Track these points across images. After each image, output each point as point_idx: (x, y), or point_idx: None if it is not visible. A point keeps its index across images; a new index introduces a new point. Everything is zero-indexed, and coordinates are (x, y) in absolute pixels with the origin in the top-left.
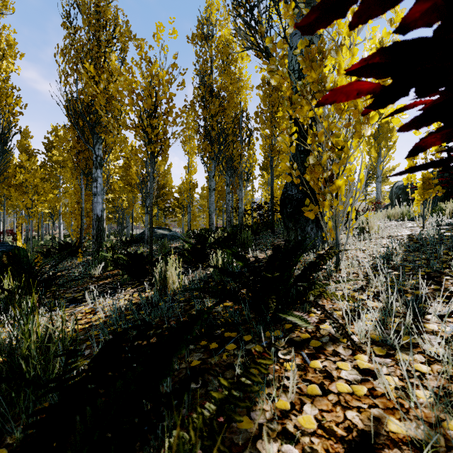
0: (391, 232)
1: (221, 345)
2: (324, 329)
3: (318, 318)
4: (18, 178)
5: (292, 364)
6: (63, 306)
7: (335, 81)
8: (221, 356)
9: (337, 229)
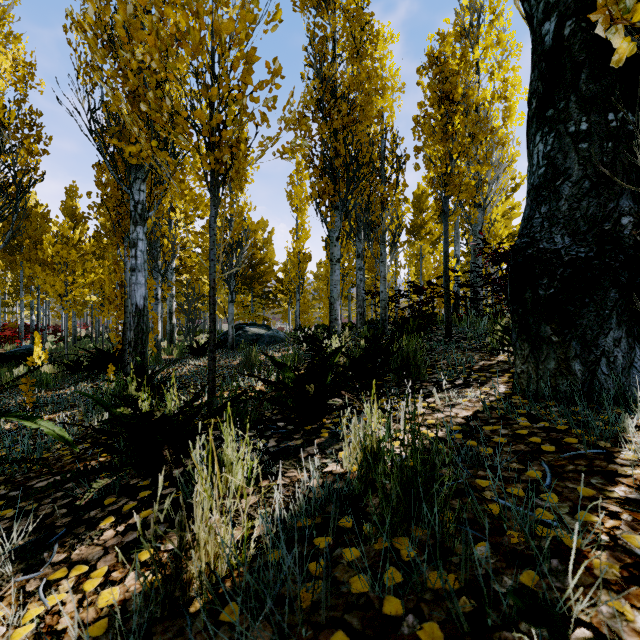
0: None
1: None
2: None
3: None
4: (46, 251)
5: None
6: None
7: None
8: None
9: None
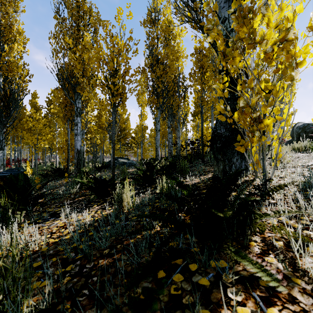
0: (302, 162)
1: (169, 274)
2: (270, 263)
3: (260, 248)
4: (28, 124)
5: (246, 310)
6: (45, 219)
7: (264, 34)
8: (169, 289)
9: (264, 161)
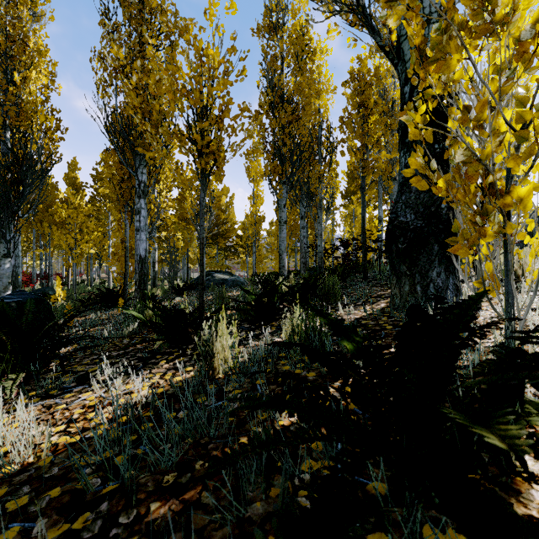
0: None
1: None
2: None
3: None
4: (60, 214)
5: None
6: (66, 388)
7: (515, 0)
8: None
9: (509, 276)
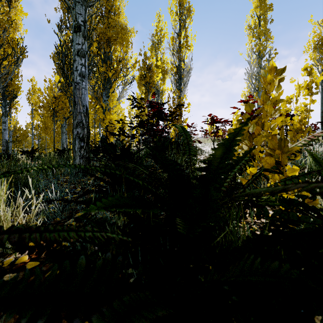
0: None
1: None
2: None
3: None
4: None
5: None
6: None
7: (112, 119)
8: None
9: None
